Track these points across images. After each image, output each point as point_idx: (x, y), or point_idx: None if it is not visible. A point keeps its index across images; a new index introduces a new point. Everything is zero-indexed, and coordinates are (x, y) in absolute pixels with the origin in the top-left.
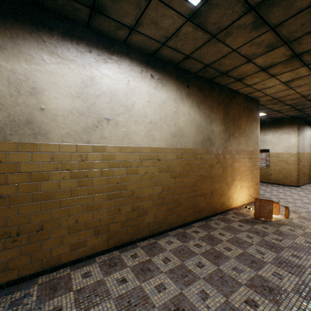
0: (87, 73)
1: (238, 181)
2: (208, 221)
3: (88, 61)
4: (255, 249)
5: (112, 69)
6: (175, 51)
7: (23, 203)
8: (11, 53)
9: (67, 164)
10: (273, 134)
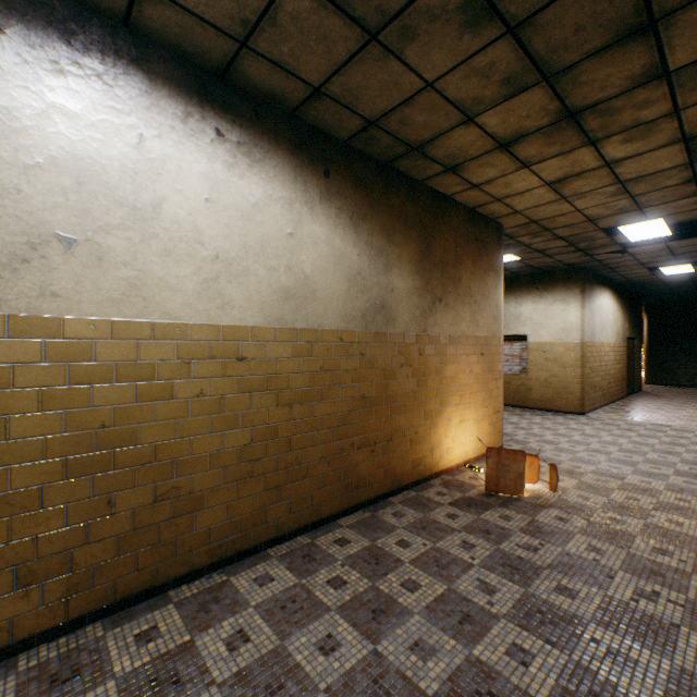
0: None
1: (454, 408)
2: (378, 508)
3: None
4: (477, 580)
5: (82, 94)
6: (281, 70)
7: None
8: None
9: None
10: (535, 302)
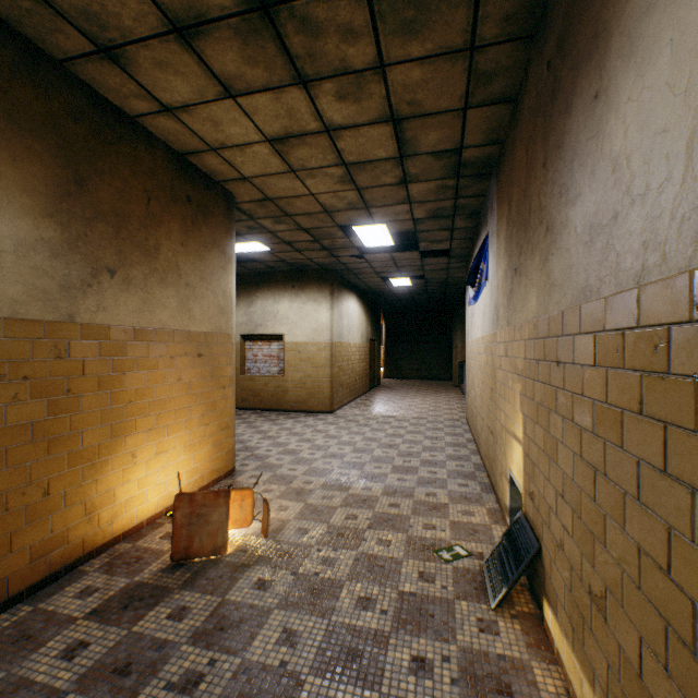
0: None
1: (146, 435)
2: None
3: None
4: None
5: None
6: None
7: None
8: None
9: None
10: (291, 301)
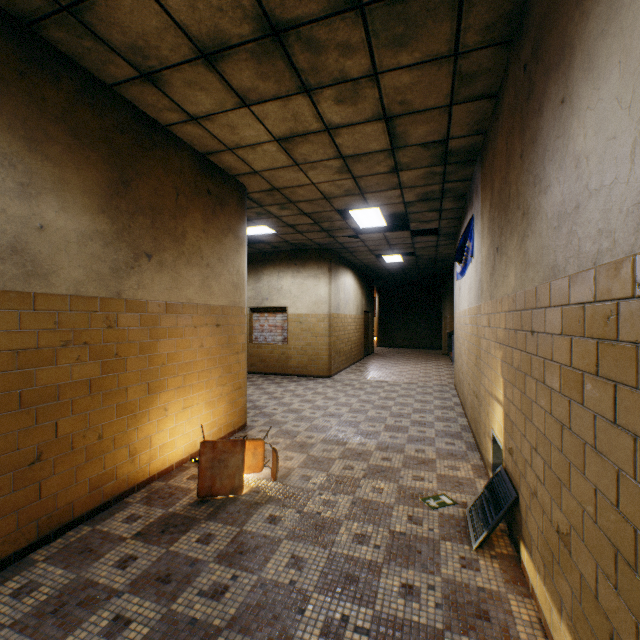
0: None
1: (175, 392)
2: None
3: None
4: None
5: None
6: None
7: None
8: None
9: None
10: (294, 277)
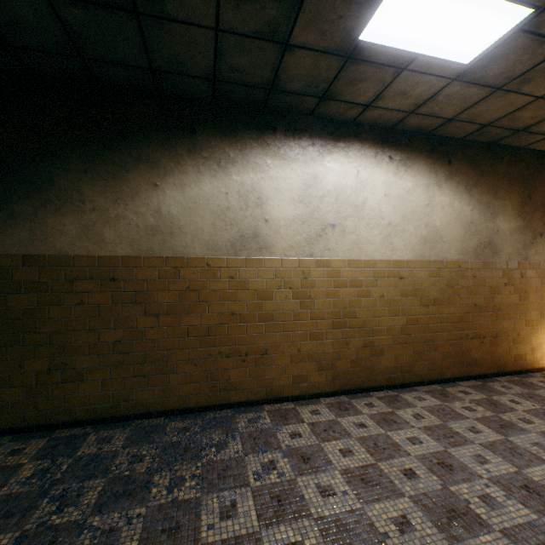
0: (309, 171)
1: None
2: (487, 381)
3: (310, 156)
4: None
5: (337, 160)
6: (429, 117)
7: (250, 323)
8: (241, 165)
9: (289, 281)
10: None
